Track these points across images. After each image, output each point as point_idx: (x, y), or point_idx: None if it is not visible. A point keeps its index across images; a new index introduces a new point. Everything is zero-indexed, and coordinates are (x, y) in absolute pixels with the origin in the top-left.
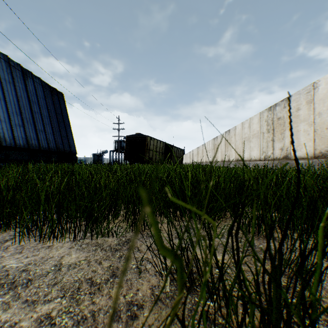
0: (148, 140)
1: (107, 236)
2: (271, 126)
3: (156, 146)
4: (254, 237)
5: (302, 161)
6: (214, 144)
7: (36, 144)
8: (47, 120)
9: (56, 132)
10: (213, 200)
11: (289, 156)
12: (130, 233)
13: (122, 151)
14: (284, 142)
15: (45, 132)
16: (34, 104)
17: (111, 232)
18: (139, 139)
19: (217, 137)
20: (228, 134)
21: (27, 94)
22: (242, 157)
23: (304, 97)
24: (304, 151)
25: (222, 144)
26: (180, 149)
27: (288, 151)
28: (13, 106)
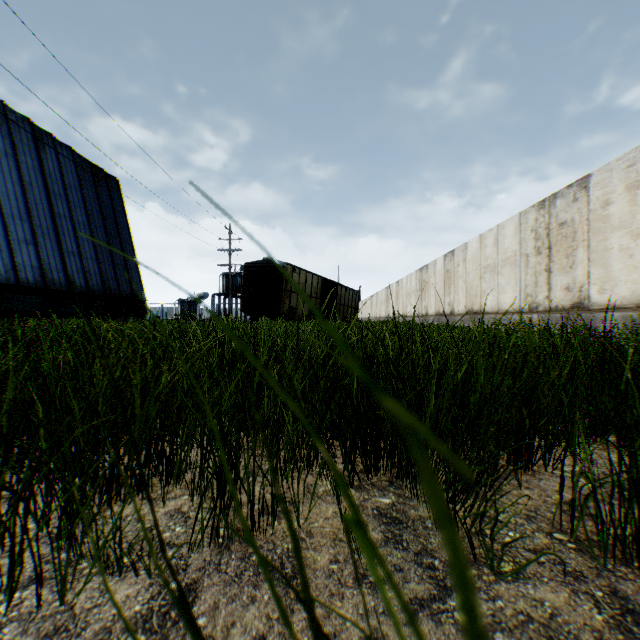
0: (289, 271)
1: (119, 572)
2: (545, 240)
3: (303, 284)
4: (629, 570)
5: (617, 313)
6: (421, 280)
7: (61, 280)
8: (86, 232)
9: (103, 256)
10: (463, 426)
11: (585, 304)
12: (203, 552)
13: (238, 295)
14: (573, 273)
15: (81, 256)
16: (58, 200)
17: (130, 559)
18: (269, 269)
19: (427, 265)
20: (451, 258)
21: (44, 178)
22: (481, 305)
23: (620, 177)
24: (621, 292)
25: (438, 279)
26: (352, 291)
27: (584, 293)
28: (14, 203)
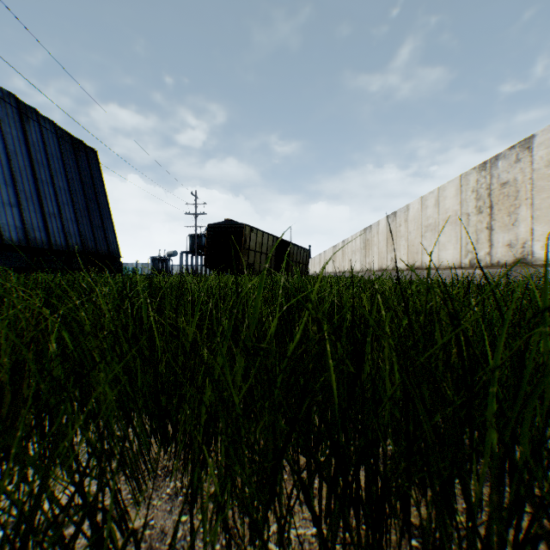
0: (247, 232)
1: None
2: (487, 200)
3: (260, 243)
4: None
5: None
6: (365, 239)
7: (42, 239)
8: (66, 197)
9: (81, 218)
10: None
11: (529, 259)
12: None
13: (203, 253)
14: (516, 230)
15: (62, 218)
16: (41, 168)
17: None
18: (230, 230)
19: (371, 226)
20: (393, 219)
21: (28, 148)
22: (422, 261)
23: None
24: None
25: (381, 238)
26: (303, 250)
27: (527, 249)
28: None
